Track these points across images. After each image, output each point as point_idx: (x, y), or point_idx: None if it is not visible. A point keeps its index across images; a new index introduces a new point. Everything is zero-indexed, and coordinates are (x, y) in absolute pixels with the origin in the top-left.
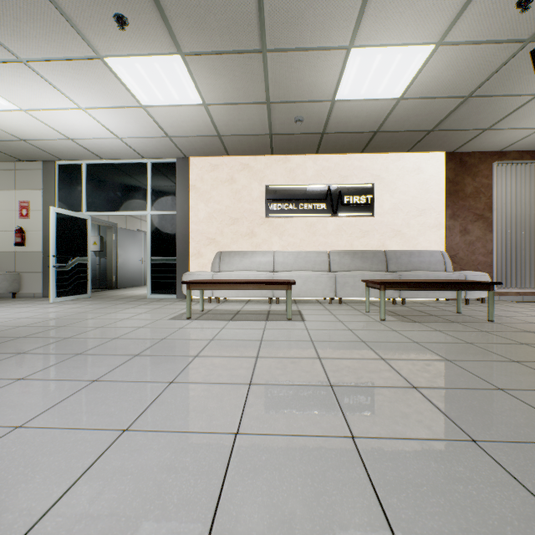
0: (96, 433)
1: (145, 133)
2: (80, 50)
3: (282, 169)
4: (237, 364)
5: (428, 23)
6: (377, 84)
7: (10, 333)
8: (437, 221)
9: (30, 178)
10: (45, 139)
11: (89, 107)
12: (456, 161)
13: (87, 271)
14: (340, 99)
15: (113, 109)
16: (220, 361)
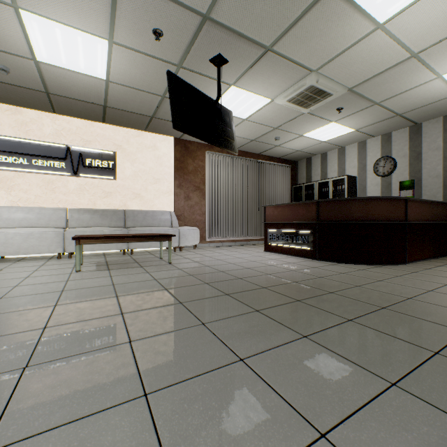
0: None
1: None
2: None
3: (12, 120)
4: None
5: (89, 17)
6: (75, 58)
7: None
8: (169, 188)
9: None
10: None
11: None
12: (182, 146)
13: None
14: (44, 62)
15: None
16: None
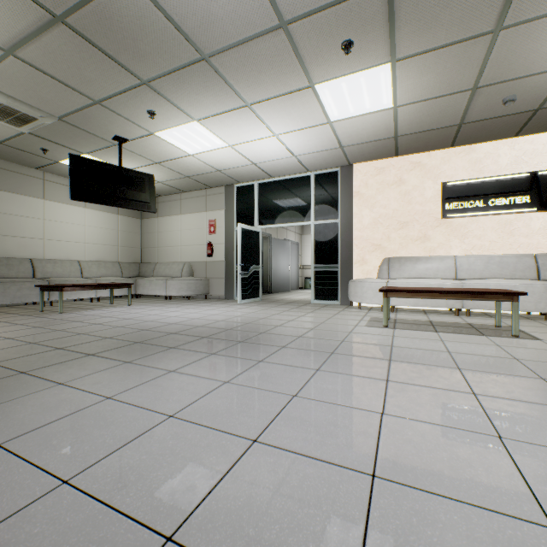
0: (470, 434)
1: (320, 147)
2: (297, 84)
3: (464, 161)
4: (528, 384)
5: None
6: None
7: (249, 329)
8: None
9: (216, 201)
10: (235, 167)
11: (282, 133)
12: None
13: (258, 277)
14: None
15: (301, 130)
16: (498, 378)
